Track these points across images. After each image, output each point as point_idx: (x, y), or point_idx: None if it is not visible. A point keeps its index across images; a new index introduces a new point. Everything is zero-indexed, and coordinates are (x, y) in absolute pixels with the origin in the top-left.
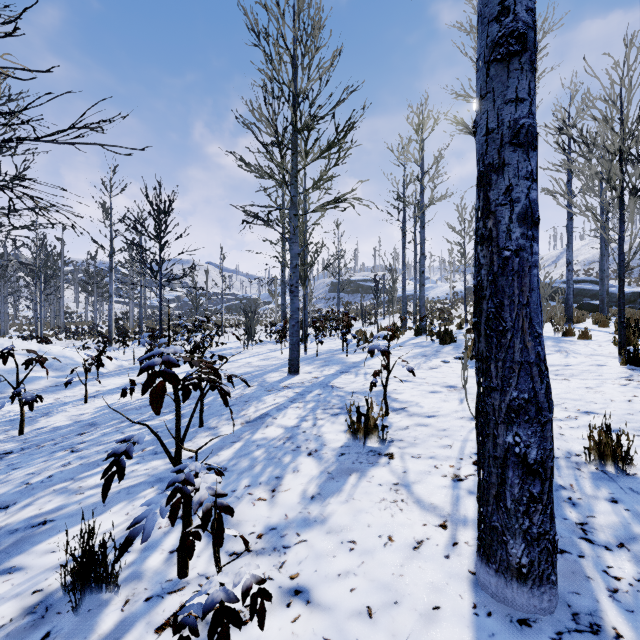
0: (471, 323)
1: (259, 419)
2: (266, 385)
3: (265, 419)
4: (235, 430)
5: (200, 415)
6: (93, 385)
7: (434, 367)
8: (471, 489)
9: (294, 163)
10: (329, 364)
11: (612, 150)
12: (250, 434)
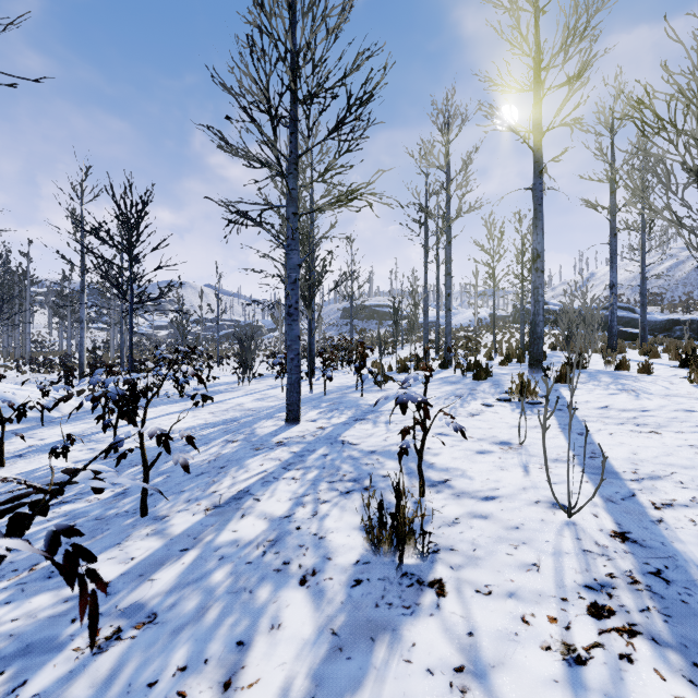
0: (500, 353)
1: (233, 501)
2: (254, 440)
3: (242, 501)
4: (193, 523)
5: (142, 498)
6: (30, 437)
7: (475, 413)
8: (610, 692)
9: (293, 145)
10: (339, 407)
11: (697, 137)
12: (214, 532)
